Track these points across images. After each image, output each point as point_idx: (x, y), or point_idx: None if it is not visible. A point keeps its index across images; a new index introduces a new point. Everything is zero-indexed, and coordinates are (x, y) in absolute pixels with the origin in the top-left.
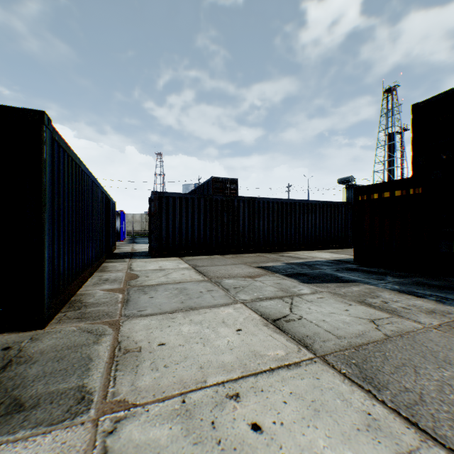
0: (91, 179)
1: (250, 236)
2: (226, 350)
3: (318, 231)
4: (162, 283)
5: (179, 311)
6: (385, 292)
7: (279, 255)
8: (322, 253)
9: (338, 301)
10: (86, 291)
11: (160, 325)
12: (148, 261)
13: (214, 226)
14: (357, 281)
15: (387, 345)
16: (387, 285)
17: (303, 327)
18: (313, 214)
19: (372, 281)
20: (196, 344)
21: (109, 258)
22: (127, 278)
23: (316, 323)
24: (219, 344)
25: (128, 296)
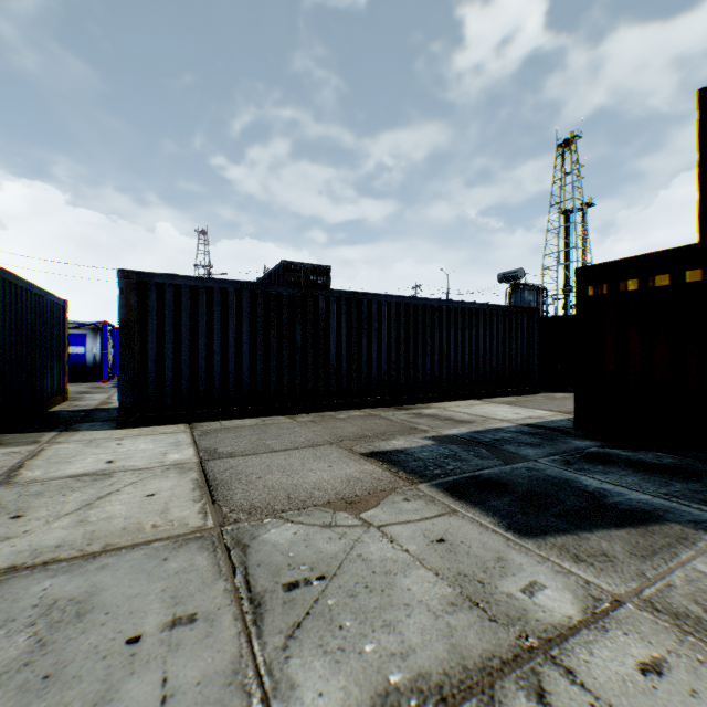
0: None
1: (351, 373)
2: None
3: (483, 362)
4: (26, 562)
5: None
6: None
7: (411, 412)
8: (495, 406)
9: None
10: None
11: None
12: (101, 439)
13: (274, 353)
14: (666, 517)
15: None
16: None
17: None
18: (473, 329)
19: (701, 511)
20: None
21: (10, 430)
22: None
23: None
24: None
25: None
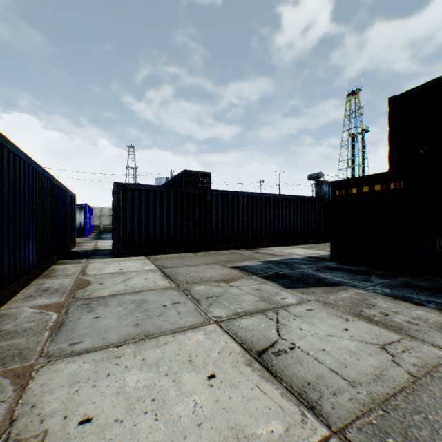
0: (29, 164)
1: (223, 232)
2: (191, 426)
3: (293, 226)
4: (117, 293)
5: (130, 341)
6: (379, 299)
7: (254, 251)
8: (297, 249)
9: (331, 314)
10: (10, 310)
11: (95, 372)
12: (109, 261)
13: (185, 221)
14: (344, 284)
15: (421, 395)
16: (377, 288)
17: (300, 364)
18: (287, 209)
19: (359, 283)
20: (144, 415)
21: (63, 258)
22: (74, 286)
23: (314, 356)
24: (180, 412)
25: (66, 316)
